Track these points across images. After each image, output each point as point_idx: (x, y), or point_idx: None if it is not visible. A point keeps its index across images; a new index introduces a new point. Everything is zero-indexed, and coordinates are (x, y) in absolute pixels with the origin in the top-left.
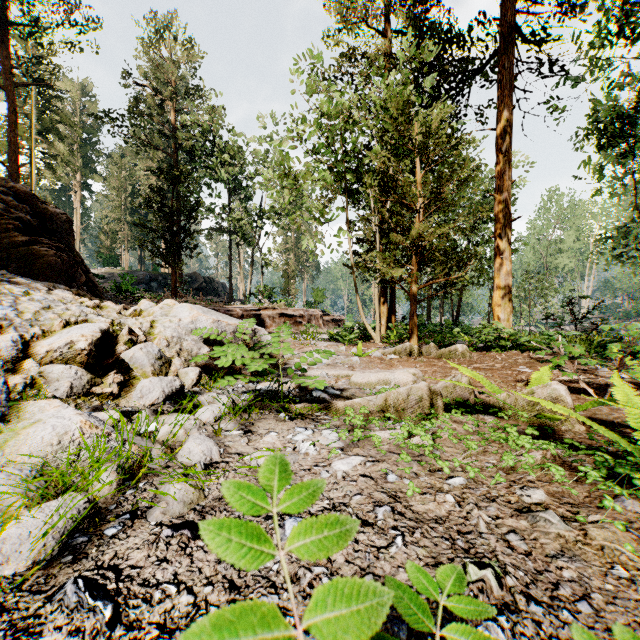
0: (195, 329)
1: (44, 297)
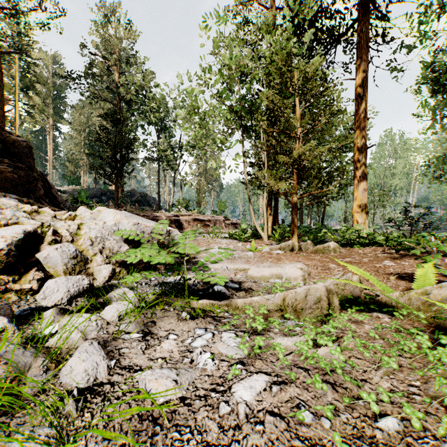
0: (117, 230)
1: None
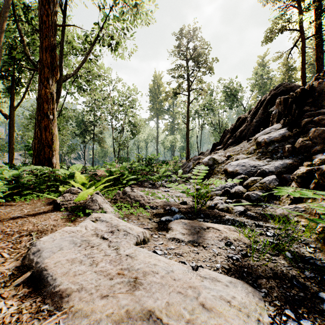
0: None
1: None
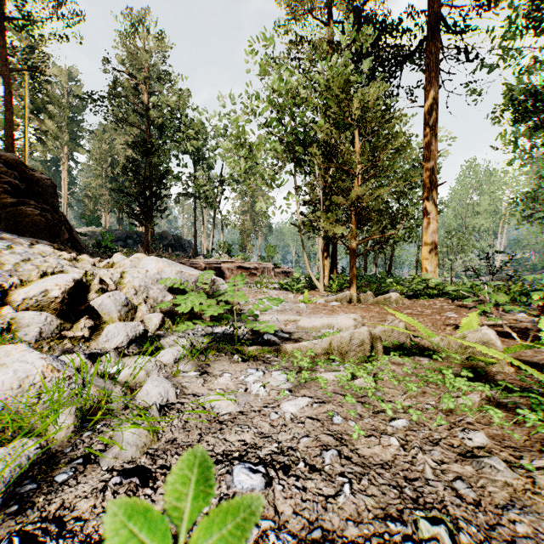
0: (160, 279)
1: (25, 250)
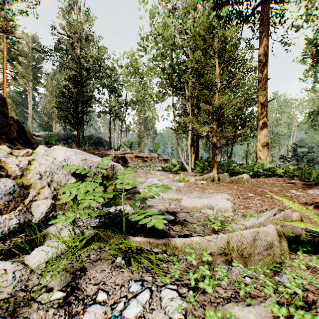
0: (66, 165)
1: None
